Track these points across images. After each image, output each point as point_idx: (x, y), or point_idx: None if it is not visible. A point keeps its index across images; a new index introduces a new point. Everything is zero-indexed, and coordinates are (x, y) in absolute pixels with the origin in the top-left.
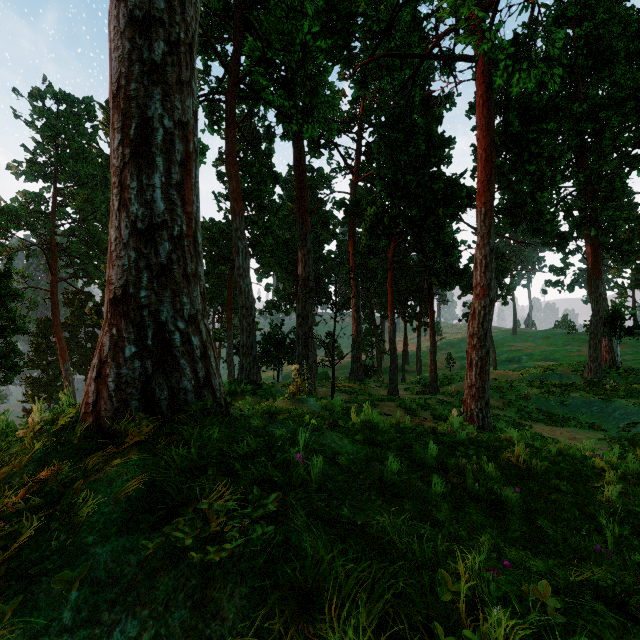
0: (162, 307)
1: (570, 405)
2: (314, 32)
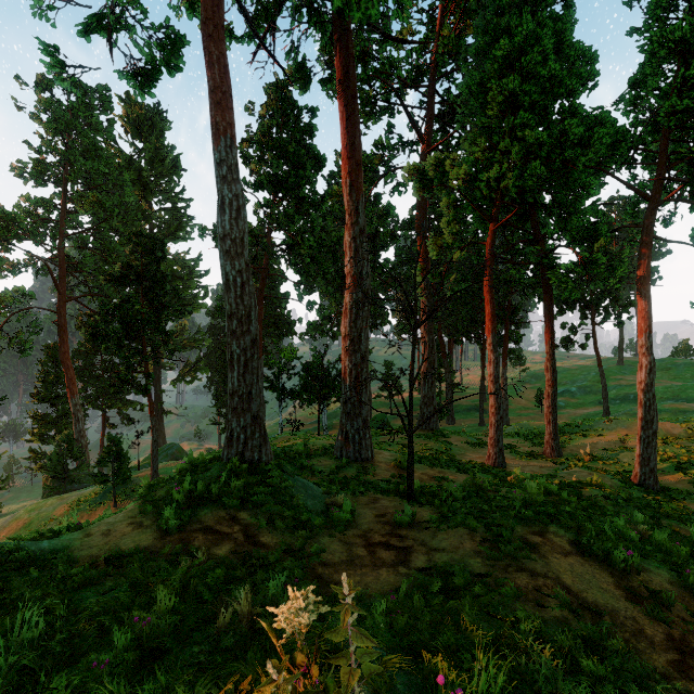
0: None
1: None
2: None
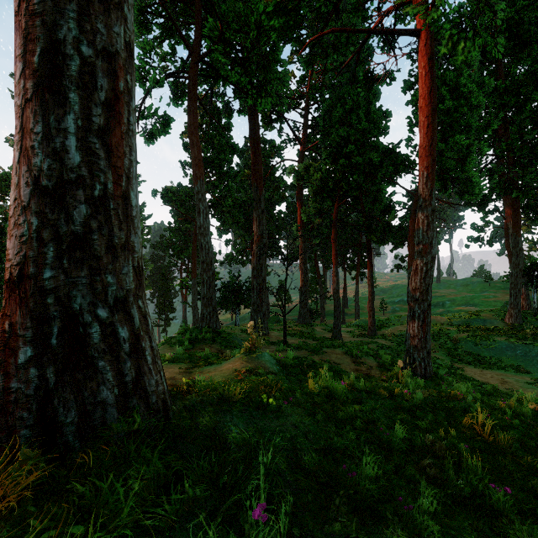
0: (75, 291)
1: (496, 348)
2: (268, 12)
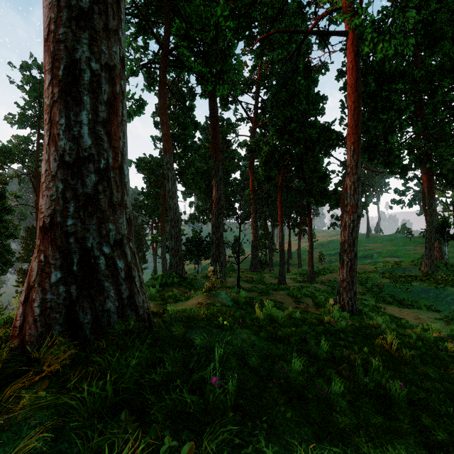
0: (88, 234)
1: (412, 291)
2: (224, 15)
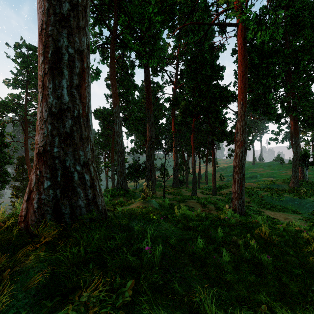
0: (67, 158)
1: (283, 200)
2: (155, 12)
